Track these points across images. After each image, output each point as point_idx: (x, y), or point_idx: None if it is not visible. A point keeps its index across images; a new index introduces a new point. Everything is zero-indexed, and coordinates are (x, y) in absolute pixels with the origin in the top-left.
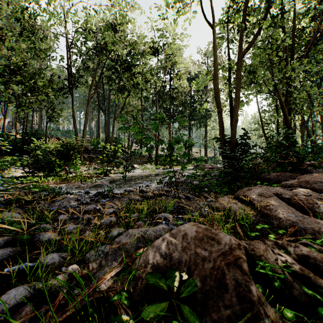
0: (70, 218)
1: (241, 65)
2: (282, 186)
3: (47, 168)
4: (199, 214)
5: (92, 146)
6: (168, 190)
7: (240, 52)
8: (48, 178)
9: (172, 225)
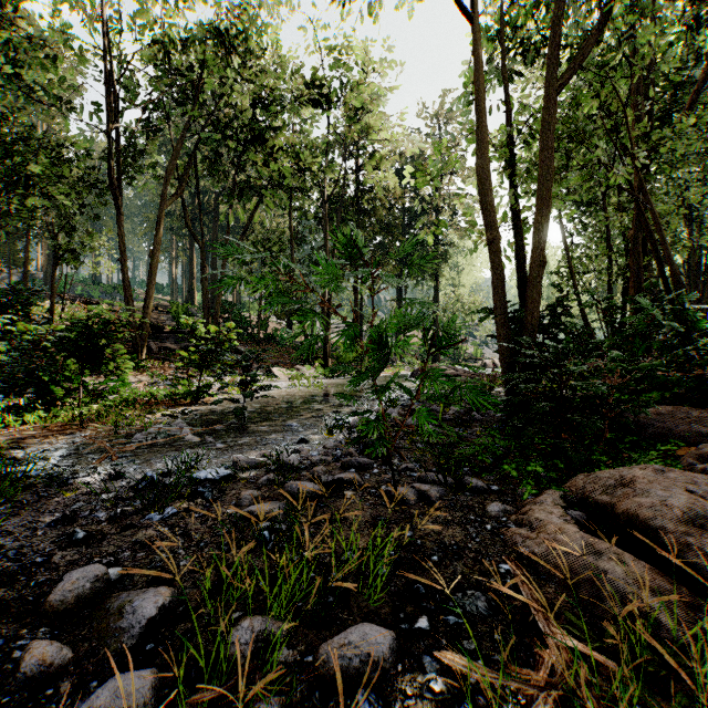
0: None
1: (555, 115)
2: (707, 461)
3: (28, 387)
4: (487, 601)
5: (175, 322)
6: (363, 461)
7: (552, 81)
8: (26, 418)
9: None
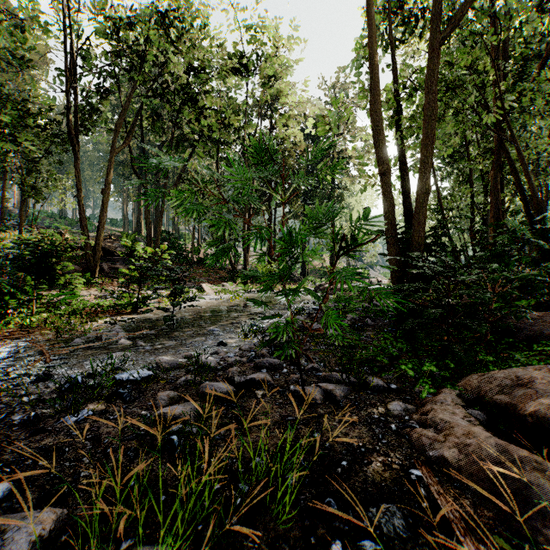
0: None
1: (438, 64)
2: None
3: None
4: (403, 517)
5: (125, 248)
6: (273, 362)
7: (436, 34)
8: None
9: None
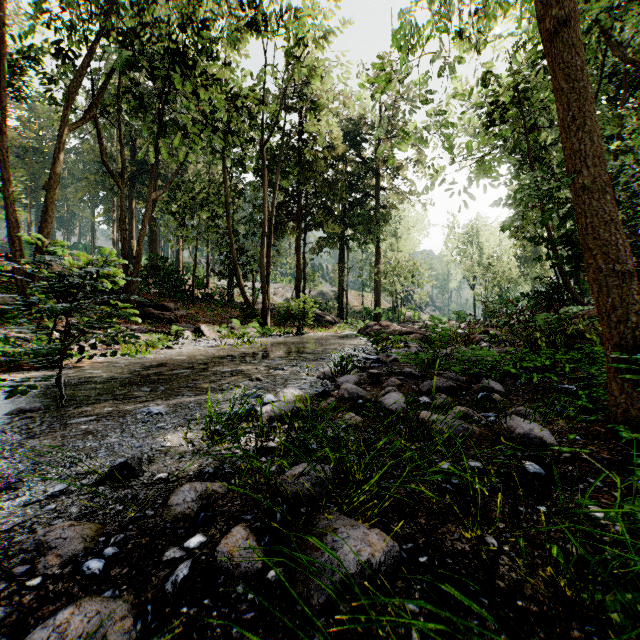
0: None
1: None
2: None
3: None
4: None
5: None
6: None
7: None
8: None
9: None
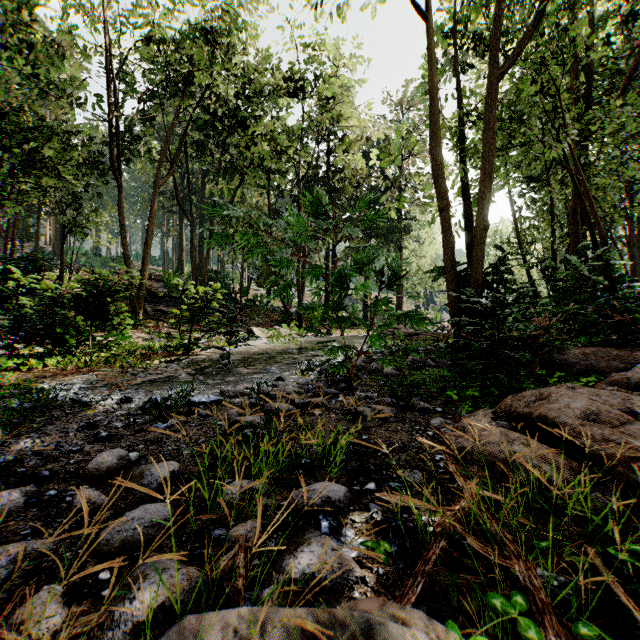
0: (31, 501)
1: (496, 99)
2: (616, 386)
3: (47, 336)
4: (422, 475)
5: (166, 289)
6: (329, 391)
7: (494, 69)
8: (46, 362)
9: (351, 533)
